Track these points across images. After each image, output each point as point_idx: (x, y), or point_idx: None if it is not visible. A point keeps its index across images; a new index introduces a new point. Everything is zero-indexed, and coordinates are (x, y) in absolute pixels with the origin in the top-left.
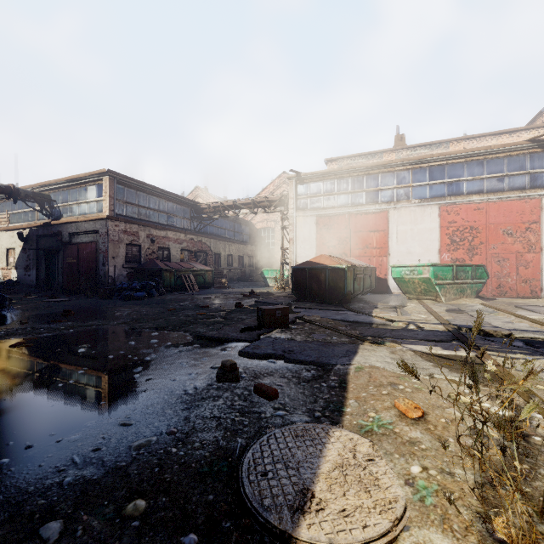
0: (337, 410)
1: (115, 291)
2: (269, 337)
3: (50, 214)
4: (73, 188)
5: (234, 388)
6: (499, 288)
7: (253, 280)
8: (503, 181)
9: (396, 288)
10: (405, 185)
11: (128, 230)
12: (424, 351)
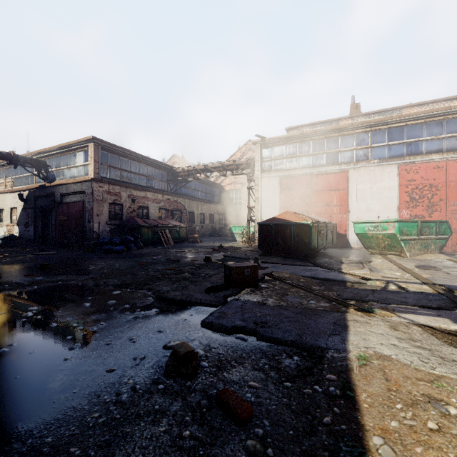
0: None
1: (98, 245)
2: (237, 299)
3: (46, 178)
4: (64, 154)
5: (187, 392)
6: None
7: (223, 235)
8: None
9: (356, 243)
10: (365, 146)
11: (111, 191)
12: (431, 325)
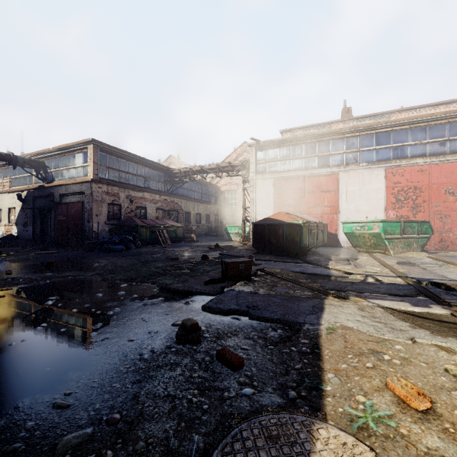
0: (314, 388)
1: (98, 245)
2: (232, 289)
3: (44, 178)
4: (63, 155)
5: (194, 353)
6: (441, 242)
7: (218, 235)
8: (445, 145)
9: (345, 242)
10: (354, 150)
11: (110, 192)
12: (393, 307)
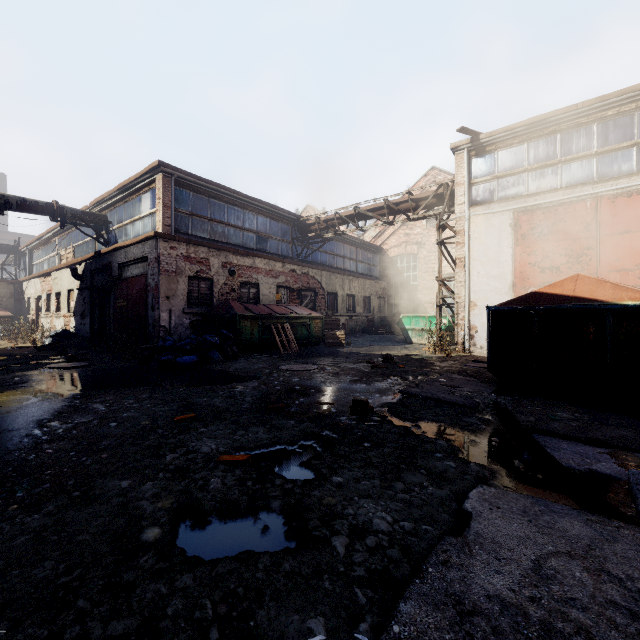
0: None
1: None
2: None
3: (106, 241)
4: (127, 201)
5: None
6: None
7: (385, 331)
8: None
9: None
10: None
11: (192, 256)
12: None
